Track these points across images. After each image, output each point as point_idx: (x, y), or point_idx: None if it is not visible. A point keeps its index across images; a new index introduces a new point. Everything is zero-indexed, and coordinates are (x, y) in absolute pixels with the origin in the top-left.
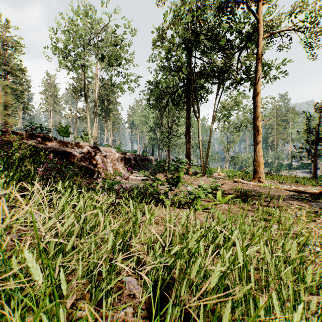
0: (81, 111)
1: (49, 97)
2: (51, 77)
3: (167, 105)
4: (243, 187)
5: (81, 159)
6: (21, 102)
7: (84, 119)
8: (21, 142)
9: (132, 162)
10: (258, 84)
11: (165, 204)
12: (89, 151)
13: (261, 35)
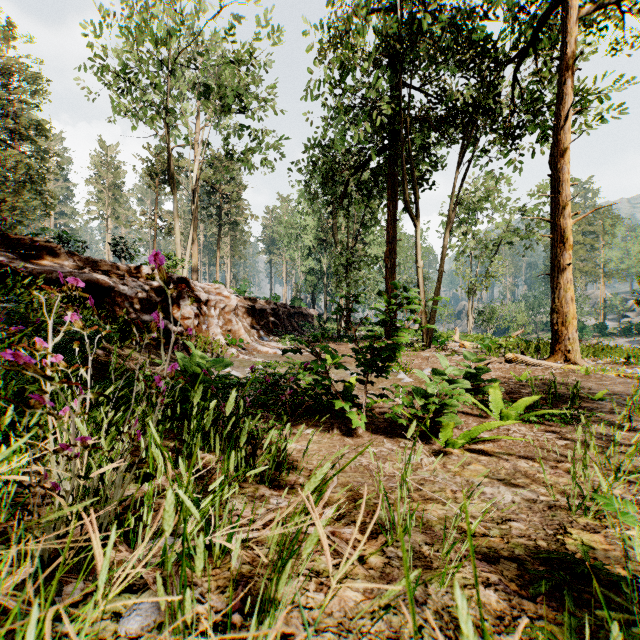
0: (165, 215)
1: (105, 191)
2: (108, 149)
3: (344, 194)
4: (536, 374)
5: (143, 305)
6: (40, 194)
7: (171, 231)
8: None
9: (269, 319)
10: (565, 128)
11: (347, 422)
12: (163, 288)
13: (572, 12)
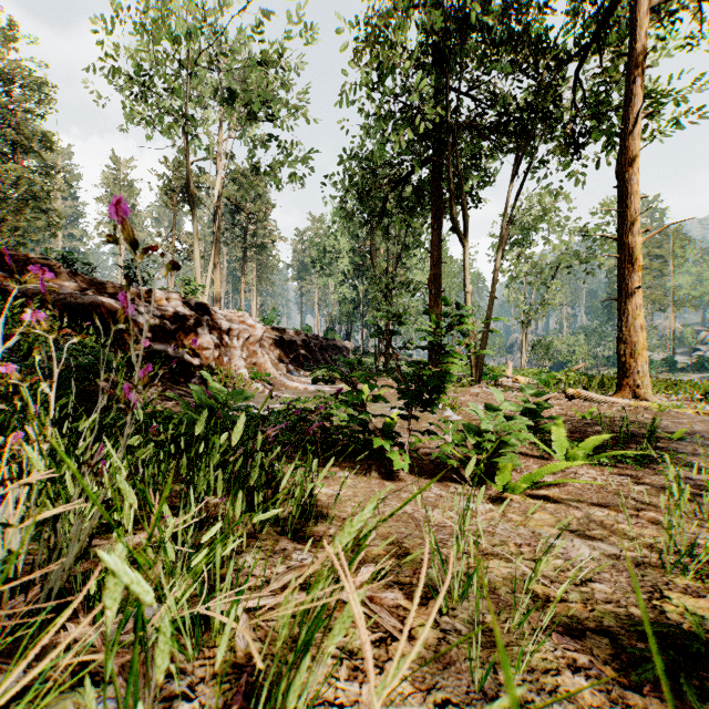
0: (184, 236)
1: None
2: (121, 164)
3: (383, 212)
4: (602, 411)
5: (155, 333)
6: (45, 213)
7: (191, 255)
8: None
9: (300, 352)
10: (633, 133)
11: (387, 464)
12: (179, 314)
13: (642, 1)
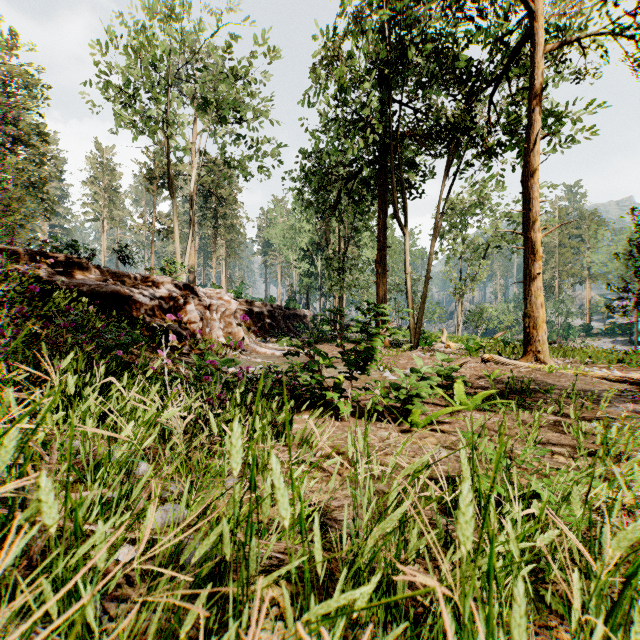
0: (163, 218)
1: (101, 192)
2: (104, 151)
3: (337, 202)
4: (506, 372)
5: (155, 311)
6: (42, 199)
7: (169, 234)
8: (11, 268)
9: (266, 321)
10: (535, 151)
11: (337, 411)
12: (172, 295)
13: (542, 46)
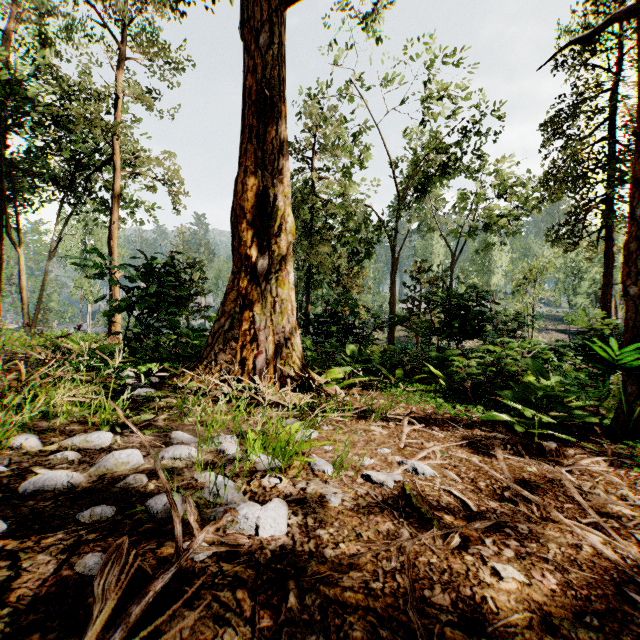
0: None
1: None
2: None
3: None
4: None
5: None
6: None
7: None
8: None
9: None
10: (115, 227)
11: None
12: None
13: (119, 170)
